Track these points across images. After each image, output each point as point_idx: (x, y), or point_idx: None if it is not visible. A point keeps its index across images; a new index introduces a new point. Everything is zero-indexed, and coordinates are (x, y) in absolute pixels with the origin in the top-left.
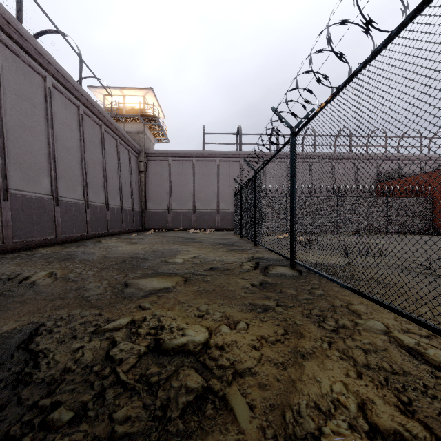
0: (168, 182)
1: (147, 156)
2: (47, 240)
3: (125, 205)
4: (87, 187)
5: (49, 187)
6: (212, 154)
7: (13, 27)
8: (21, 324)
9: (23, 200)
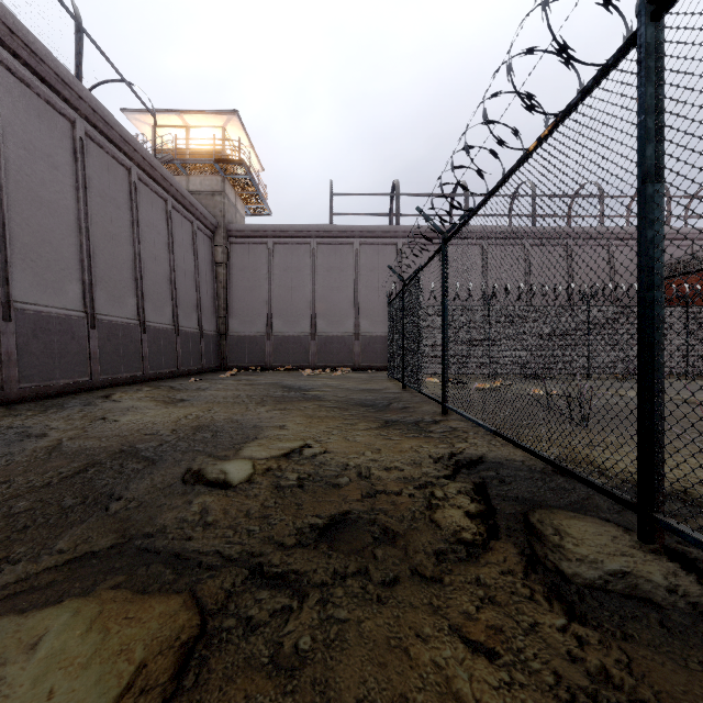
0: (267, 282)
1: (229, 235)
2: None
3: (185, 324)
4: (93, 286)
5: None
6: (346, 230)
7: None
8: None
9: None
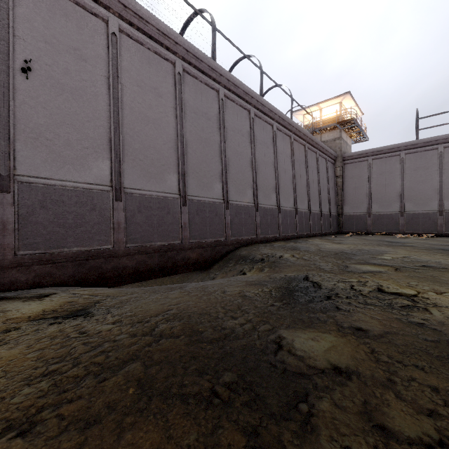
0: (367, 183)
1: (343, 160)
2: (275, 237)
3: (323, 210)
4: (296, 198)
5: (275, 200)
6: (431, 141)
7: (259, 102)
8: (296, 273)
9: (264, 210)
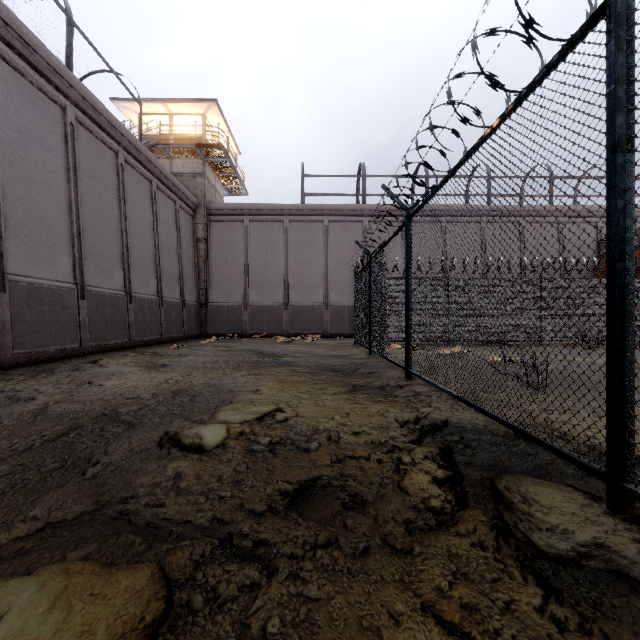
0: (243, 256)
1: (208, 213)
2: None
3: (168, 295)
4: (83, 259)
5: None
6: (317, 209)
7: None
8: None
9: None
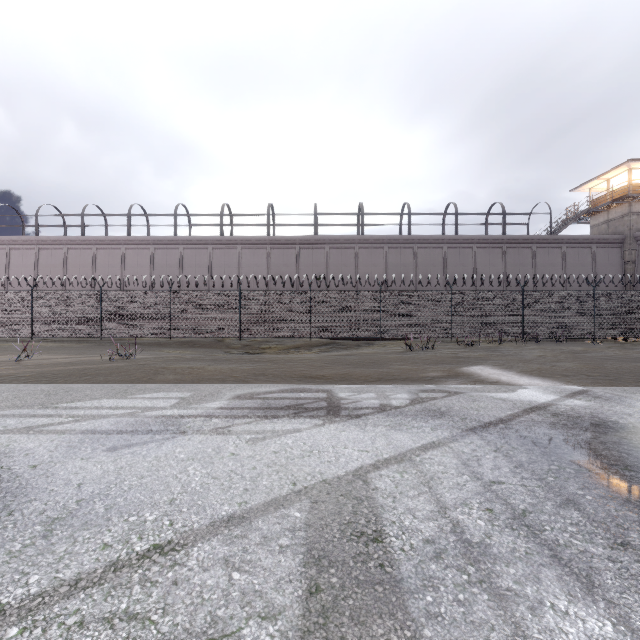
0: None
1: (636, 240)
2: None
3: None
4: None
5: None
6: None
7: (451, 239)
8: None
9: None
